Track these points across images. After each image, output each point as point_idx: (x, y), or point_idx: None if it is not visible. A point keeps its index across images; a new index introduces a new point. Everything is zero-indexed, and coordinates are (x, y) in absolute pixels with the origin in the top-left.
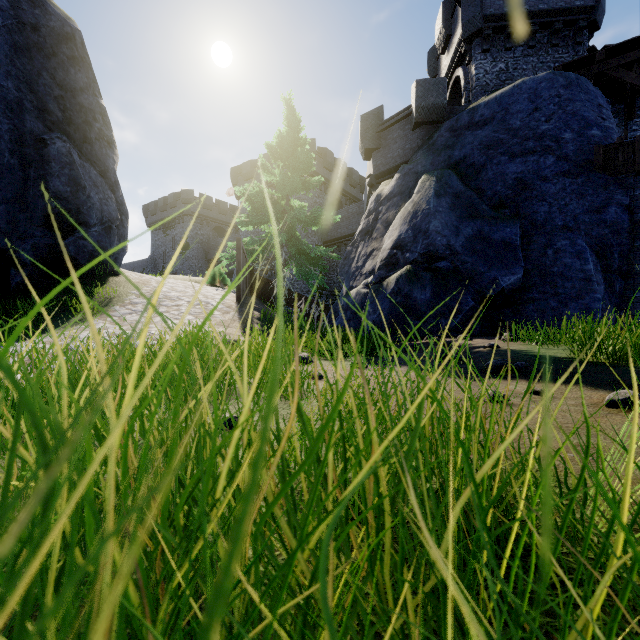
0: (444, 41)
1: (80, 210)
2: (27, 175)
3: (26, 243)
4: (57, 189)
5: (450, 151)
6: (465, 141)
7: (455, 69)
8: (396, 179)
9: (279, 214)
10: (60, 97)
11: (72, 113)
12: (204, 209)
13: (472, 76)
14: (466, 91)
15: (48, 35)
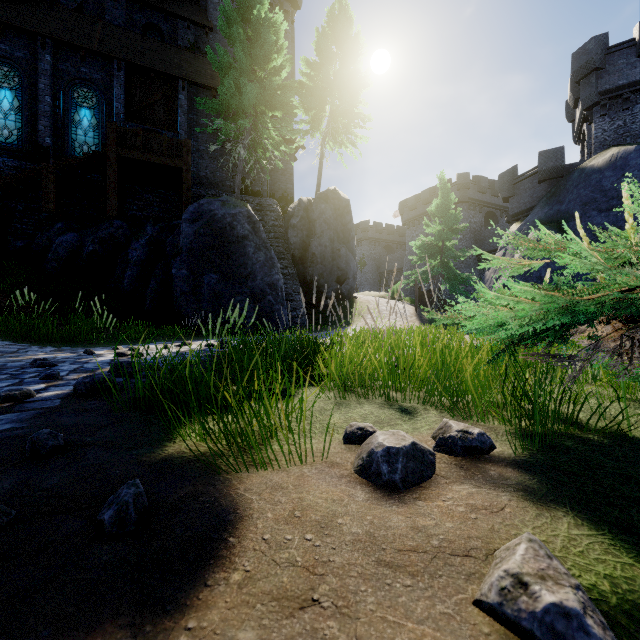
0: (573, 102)
1: (347, 273)
2: (333, 263)
3: (330, 289)
4: (341, 267)
5: (559, 206)
6: (571, 198)
7: (583, 123)
8: (520, 226)
9: (437, 254)
10: (343, 229)
11: (345, 233)
12: (376, 233)
13: (592, 134)
14: (588, 145)
15: (342, 209)
